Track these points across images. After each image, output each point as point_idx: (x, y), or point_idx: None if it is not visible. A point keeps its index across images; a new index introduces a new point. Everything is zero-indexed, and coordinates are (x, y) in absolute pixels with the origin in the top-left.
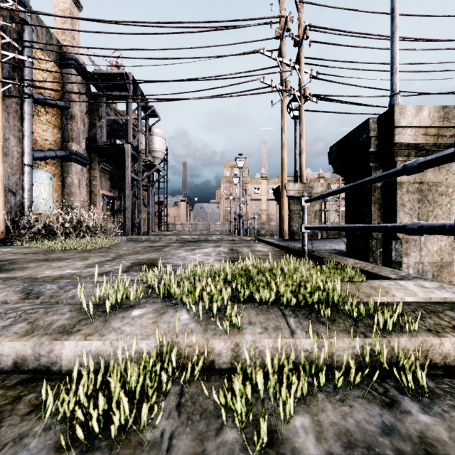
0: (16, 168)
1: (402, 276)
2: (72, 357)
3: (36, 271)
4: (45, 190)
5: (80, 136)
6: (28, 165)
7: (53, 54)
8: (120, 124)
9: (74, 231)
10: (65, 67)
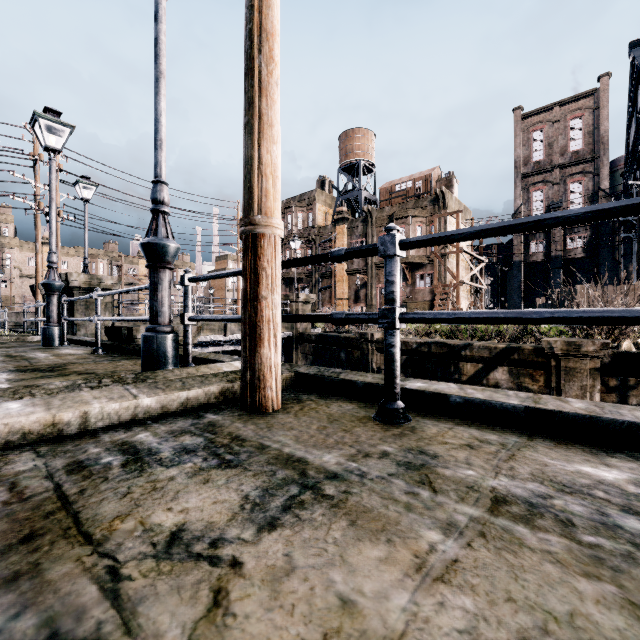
0: None
1: None
2: None
3: None
4: None
5: None
6: None
7: None
8: None
9: None
10: None
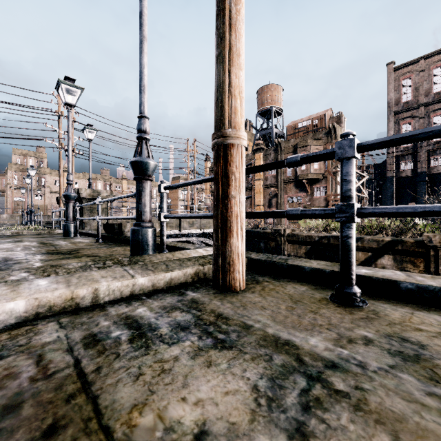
0: None
1: None
2: None
3: None
4: None
5: None
6: None
7: None
8: None
9: None
10: None
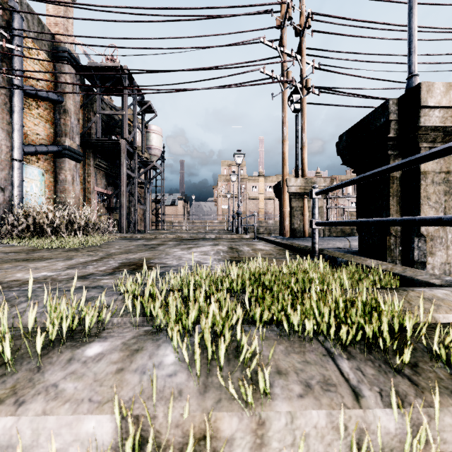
0: (5, 163)
1: (449, 281)
2: None
3: (6, 274)
4: (36, 186)
5: (74, 131)
6: (18, 160)
7: (45, 46)
8: (116, 119)
9: (66, 229)
10: (58, 59)
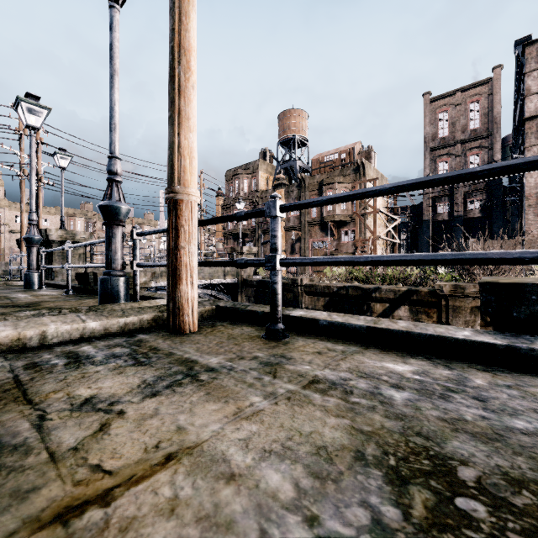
0: None
1: None
2: None
3: None
4: None
5: None
6: None
7: None
8: None
9: None
10: None
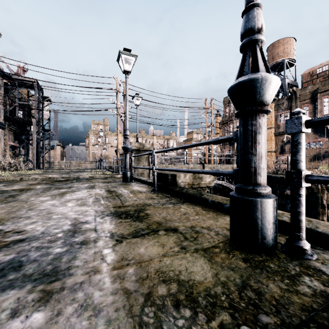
0: None
1: None
2: (81, 177)
3: None
4: None
5: (1, 112)
6: None
7: None
8: (21, 100)
9: (9, 167)
10: None
